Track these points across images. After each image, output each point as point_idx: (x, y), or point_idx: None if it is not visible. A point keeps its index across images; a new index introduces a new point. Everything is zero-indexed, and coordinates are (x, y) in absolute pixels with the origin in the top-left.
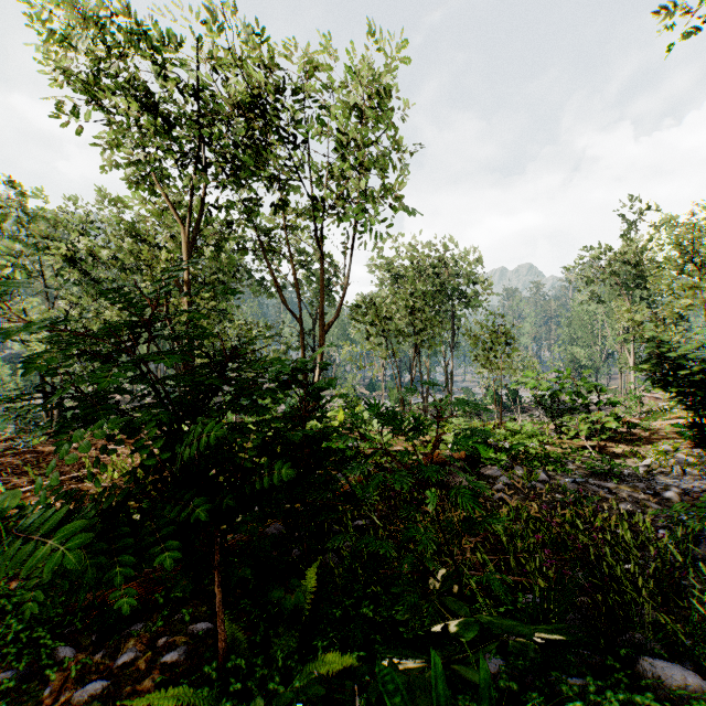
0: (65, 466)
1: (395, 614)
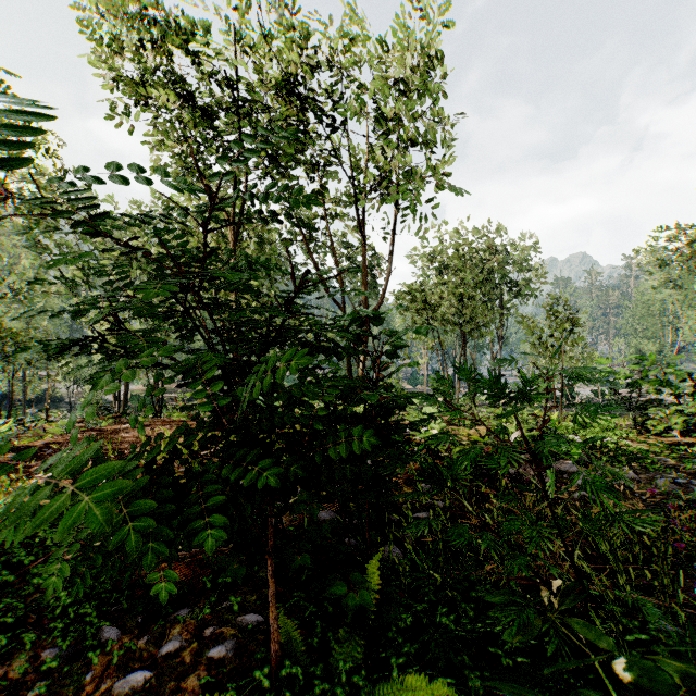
0: (125, 443)
1: (480, 629)
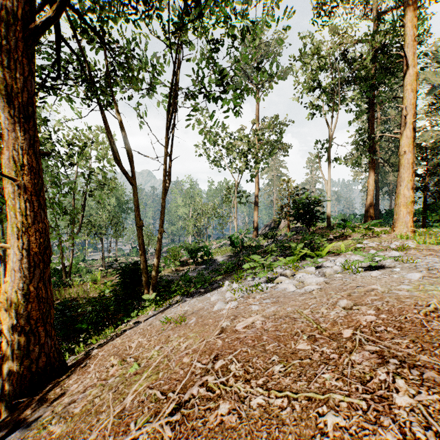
0: None
1: None
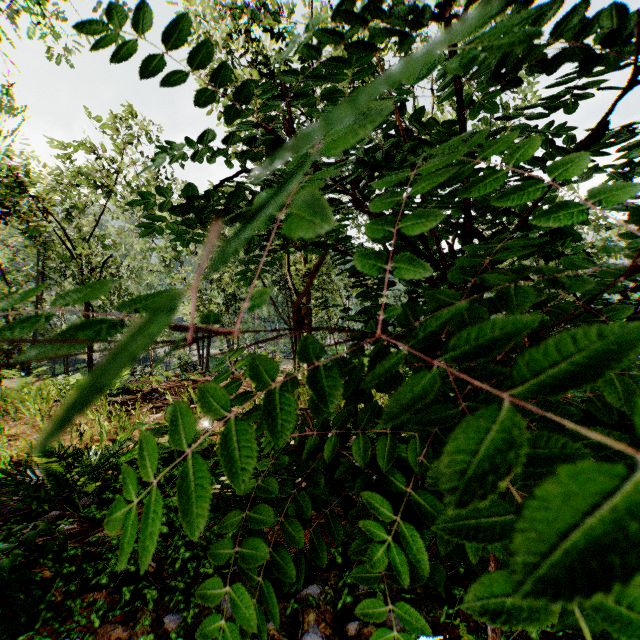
0: None
1: None
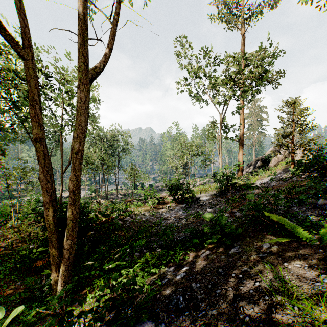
0: None
1: None
